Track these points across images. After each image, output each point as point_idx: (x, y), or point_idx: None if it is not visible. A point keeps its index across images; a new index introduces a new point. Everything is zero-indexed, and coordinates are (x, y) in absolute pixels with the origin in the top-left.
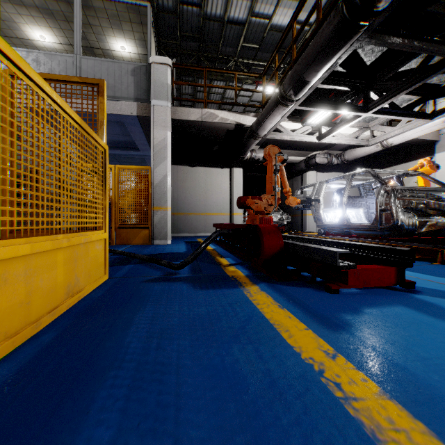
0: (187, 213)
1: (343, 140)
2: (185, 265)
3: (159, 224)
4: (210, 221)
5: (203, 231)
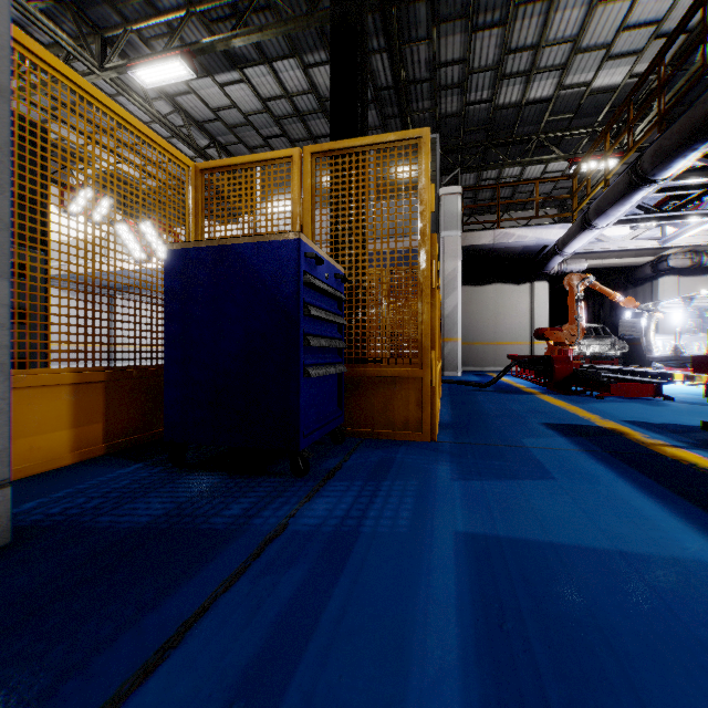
0: (472, 343)
1: (705, 238)
2: (491, 384)
3: (449, 356)
4: (501, 352)
5: (492, 365)
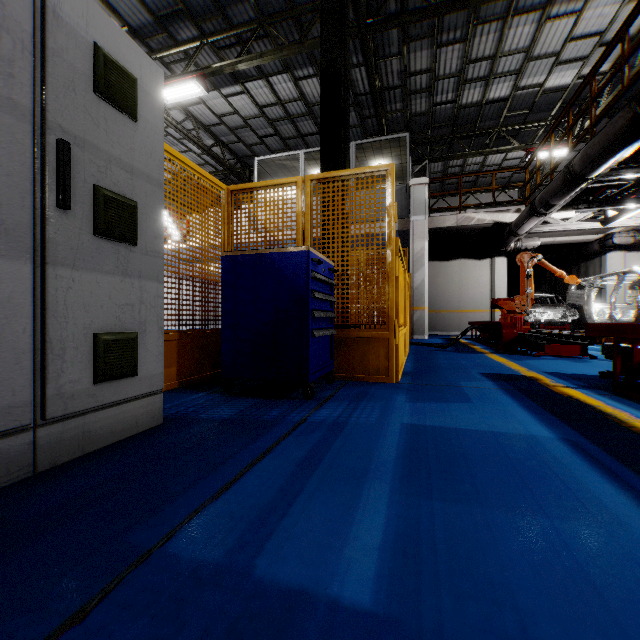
0: (439, 311)
1: None
2: (450, 345)
3: (418, 322)
4: (465, 319)
5: (457, 330)
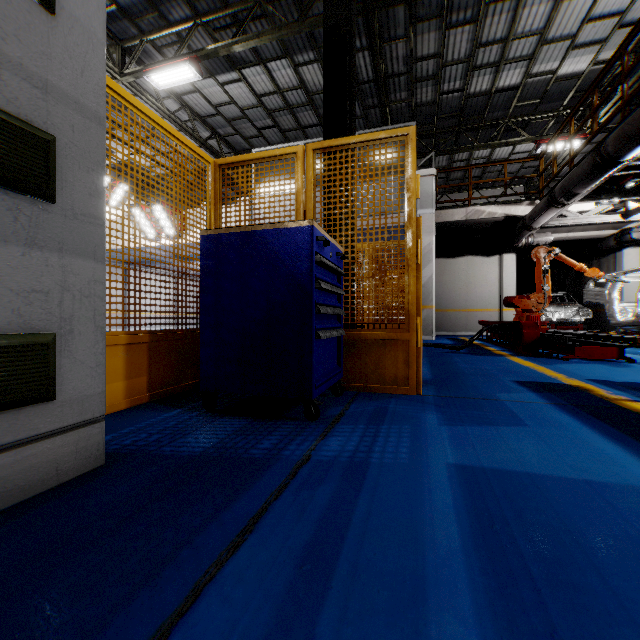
0: (444, 310)
1: None
2: (464, 347)
3: (425, 322)
4: (472, 318)
5: (464, 330)
